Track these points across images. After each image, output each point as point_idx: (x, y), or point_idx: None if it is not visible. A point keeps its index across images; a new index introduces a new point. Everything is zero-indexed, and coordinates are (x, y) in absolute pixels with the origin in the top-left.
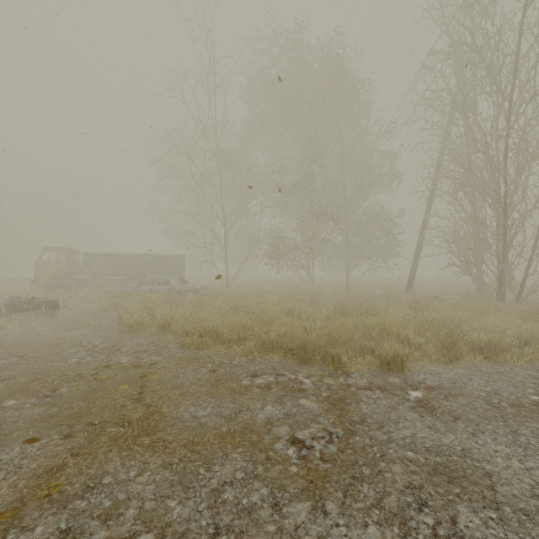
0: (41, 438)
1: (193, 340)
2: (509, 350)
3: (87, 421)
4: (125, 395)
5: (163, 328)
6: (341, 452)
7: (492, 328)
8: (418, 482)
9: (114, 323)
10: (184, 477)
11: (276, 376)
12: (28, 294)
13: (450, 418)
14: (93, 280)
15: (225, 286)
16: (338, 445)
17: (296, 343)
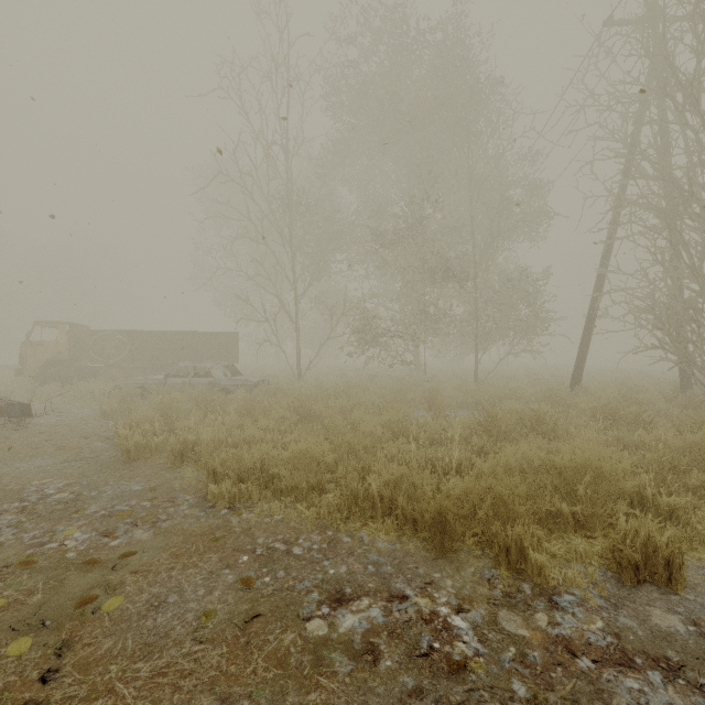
0: None
1: (222, 490)
2: None
3: None
4: (5, 684)
5: (181, 456)
6: None
7: None
8: None
9: (107, 444)
10: None
11: (387, 601)
12: (6, 390)
13: None
14: (105, 368)
15: (296, 378)
16: None
17: (427, 514)
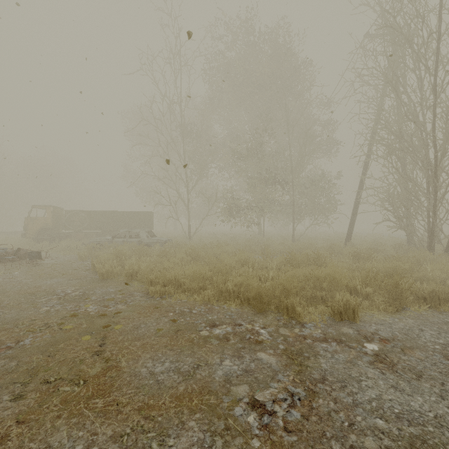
0: None
1: (156, 289)
2: None
3: (42, 378)
4: (86, 347)
5: (131, 276)
6: (306, 420)
7: (432, 279)
8: None
9: (88, 272)
10: None
11: (234, 326)
12: (18, 245)
13: (413, 376)
14: (74, 233)
15: (187, 239)
16: (302, 411)
17: (252, 293)
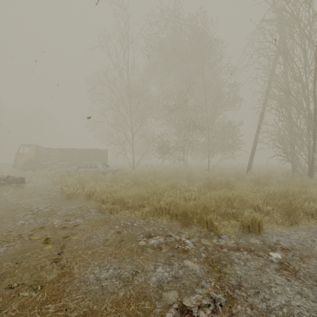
0: None
1: (107, 207)
2: None
3: (7, 284)
4: (48, 255)
5: (89, 197)
6: None
7: (316, 199)
8: None
9: (58, 193)
10: None
11: (165, 237)
12: (9, 173)
13: (314, 283)
14: (51, 164)
15: (132, 168)
16: None
17: (180, 211)
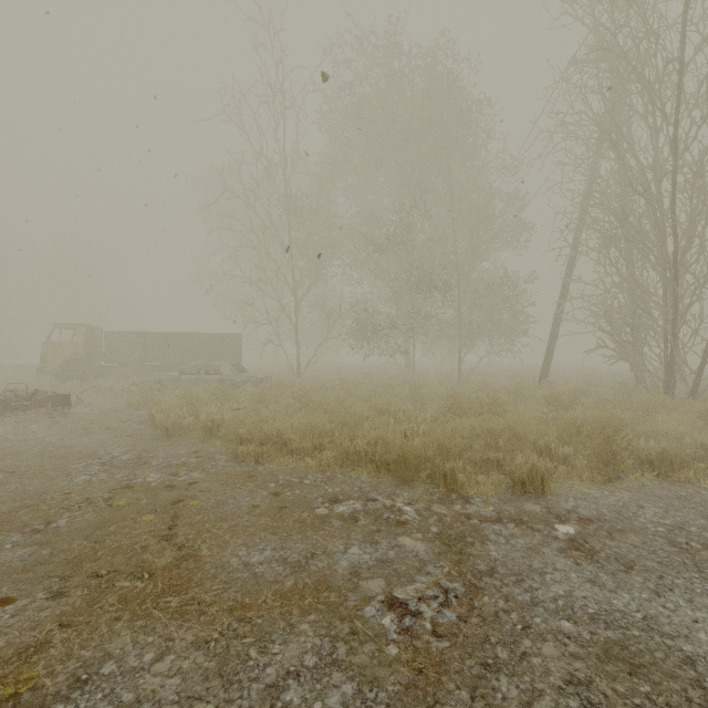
0: (19, 597)
1: (249, 450)
2: (690, 465)
3: (89, 570)
4: (149, 530)
5: (210, 432)
6: (463, 622)
7: (664, 434)
8: (585, 674)
9: (143, 426)
10: (225, 663)
11: (365, 501)
12: (32, 386)
13: (620, 567)
14: (119, 367)
15: (296, 376)
16: (459, 611)
17: (393, 454)
